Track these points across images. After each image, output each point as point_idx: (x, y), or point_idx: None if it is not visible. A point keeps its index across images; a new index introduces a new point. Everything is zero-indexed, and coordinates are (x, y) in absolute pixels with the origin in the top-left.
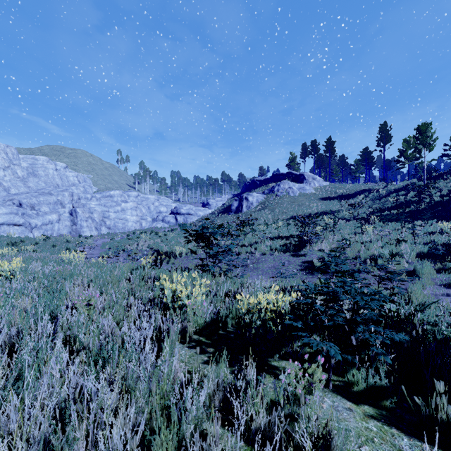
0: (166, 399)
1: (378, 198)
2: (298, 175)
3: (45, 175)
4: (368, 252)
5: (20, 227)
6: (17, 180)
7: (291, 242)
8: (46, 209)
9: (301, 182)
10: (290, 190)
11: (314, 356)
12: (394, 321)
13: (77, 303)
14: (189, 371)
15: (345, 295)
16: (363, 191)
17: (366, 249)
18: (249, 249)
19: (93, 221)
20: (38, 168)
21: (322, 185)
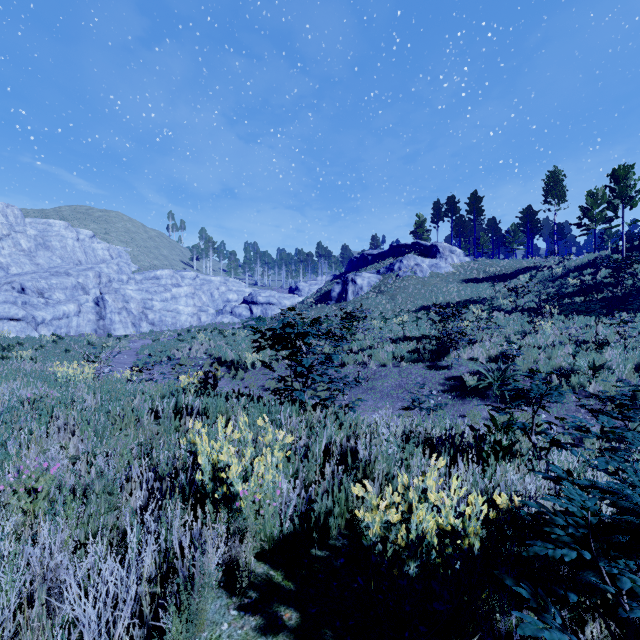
0: None
1: (550, 279)
2: (429, 247)
3: (61, 247)
4: (553, 363)
5: (18, 323)
6: (20, 254)
7: (425, 345)
8: (60, 296)
9: (433, 257)
10: (418, 268)
11: None
12: None
13: (5, 490)
14: None
15: None
16: (526, 269)
17: (547, 357)
18: (359, 356)
19: (129, 314)
20: (51, 237)
21: (464, 261)
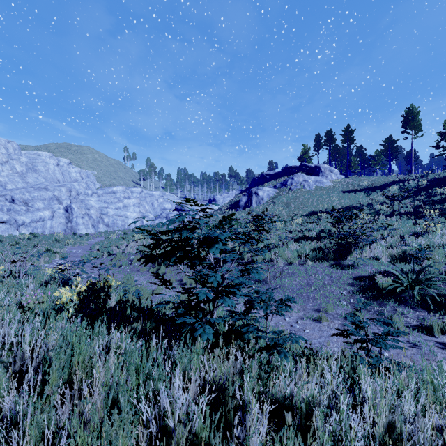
0: None
1: (416, 189)
2: (313, 168)
3: (45, 170)
4: None
5: (3, 225)
6: (15, 175)
7: (326, 245)
8: (40, 205)
9: (316, 175)
10: (305, 183)
11: None
12: None
13: None
14: None
15: None
16: (393, 183)
17: None
18: (267, 255)
19: (90, 218)
20: (38, 163)
21: (340, 178)
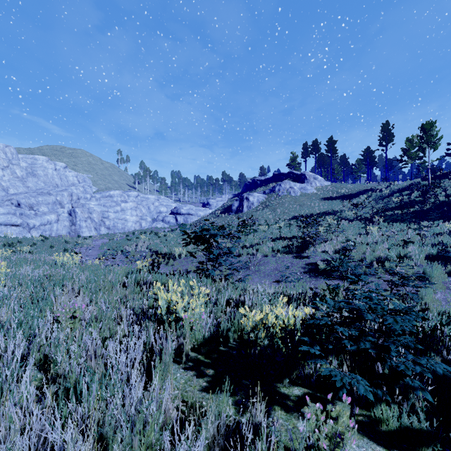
0: (153, 450)
1: (381, 198)
2: (299, 175)
3: (44, 174)
4: (375, 254)
5: (17, 228)
6: (16, 179)
7: (293, 243)
8: (44, 209)
9: (302, 182)
10: (291, 190)
11: (336, 390)
12: (420, 338)
13: (60, 316)
14: (184, 401)
15: (370, 313)
16: (365, 191)
17: (372, 250)
18: (250, 250)
19: (92, 221)
20: (37, 168)
21: (323, 185)
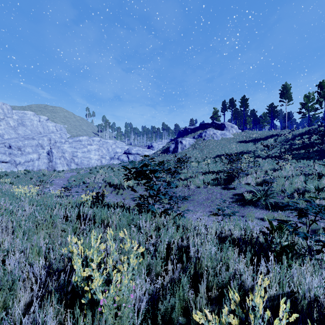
0: None
1: (285, 141)
2: (220, 124)
3: (31, 125)
4: (293, 186)
5: (6, 164)
6: (9, 128)
7: (221, 176)
8: (29, 150)
9: (222, 130)
10: (214, 135)
11: None
12: None
13: None
14: None
15: None
16: (271, 136)
17: (289, 183)
18: (185, 182)
19: (65, 159)
20: (26, 120)
21: (238, 132)
